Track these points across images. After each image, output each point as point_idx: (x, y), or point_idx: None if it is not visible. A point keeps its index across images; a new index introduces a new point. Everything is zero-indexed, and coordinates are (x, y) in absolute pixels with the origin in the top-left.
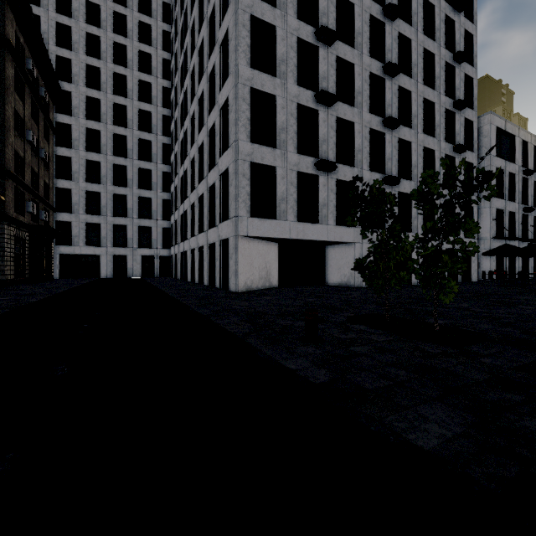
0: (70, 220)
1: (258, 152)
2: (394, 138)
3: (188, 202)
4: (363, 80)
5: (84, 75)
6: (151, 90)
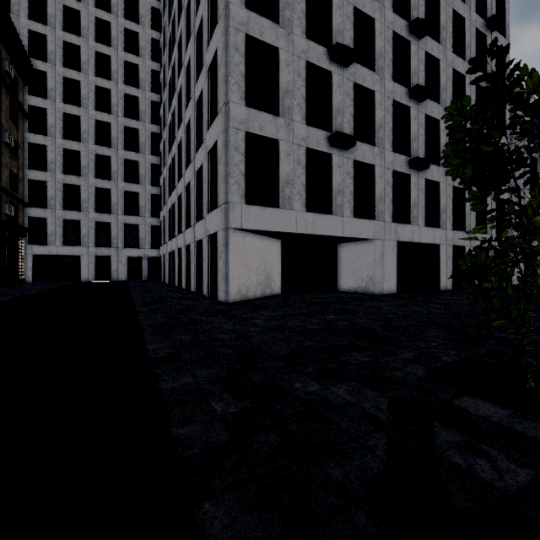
0: (45, 216)
1: (255, 119)
2: (421, 114)
3: (175, 193)
4: (385, 40)
5: (61, 54)
6: (138, 72)
